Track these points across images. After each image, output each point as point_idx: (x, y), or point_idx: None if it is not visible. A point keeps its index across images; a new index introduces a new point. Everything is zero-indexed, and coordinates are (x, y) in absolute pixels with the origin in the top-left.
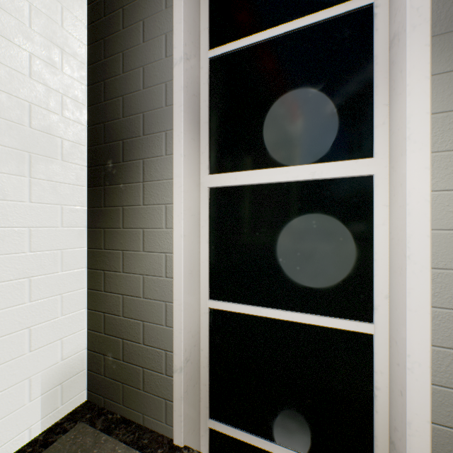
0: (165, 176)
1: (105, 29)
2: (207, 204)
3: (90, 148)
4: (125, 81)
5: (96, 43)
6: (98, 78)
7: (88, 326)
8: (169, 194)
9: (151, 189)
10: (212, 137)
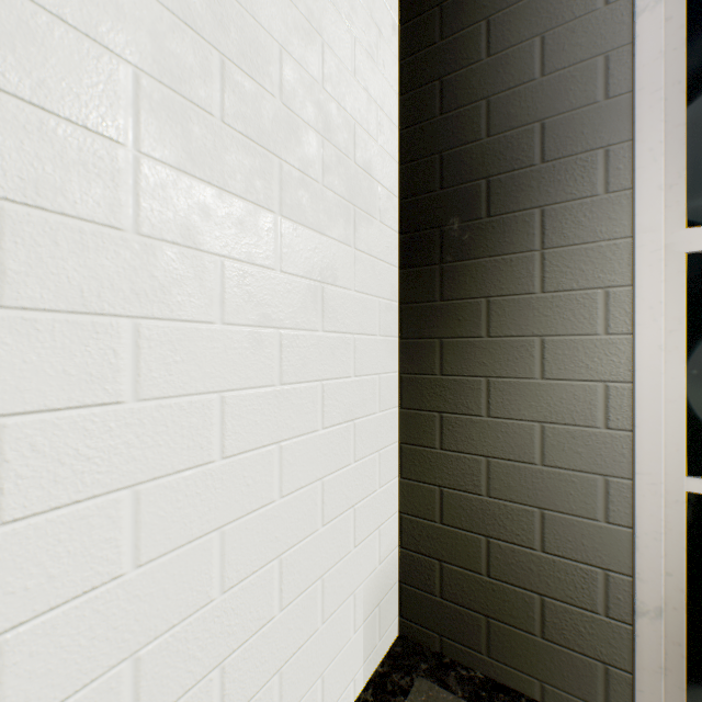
0: (605, 234)
1: None
2: (684, 286)
3: (406, 202)
4: (493, 71)
5: (421, 17)
6: (424, 78)
7: (403, 507)
8: (615, 267)
9: (562, 261)
10: (692, 153)
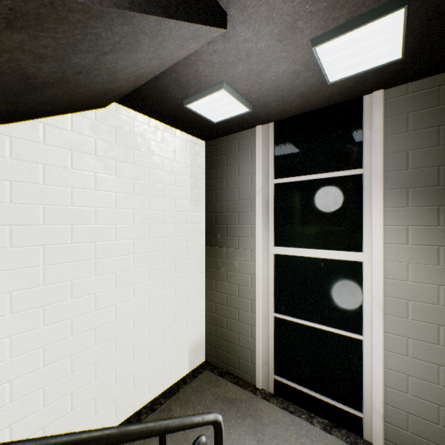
0: None
1: None
2: None
3: None
4: None
5: None
6: None
7: None
8: None
9: None
10: None
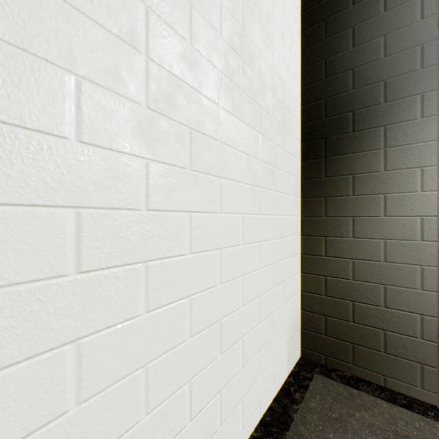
0: (421, 139)
1: (327, 10)
2: None
3: (304, 125)
4: (356, 54)
5: (313, 26)
6: (315, 59)
7: (302, 288)
8: (427, 156)
9: (396, 154)
10: None
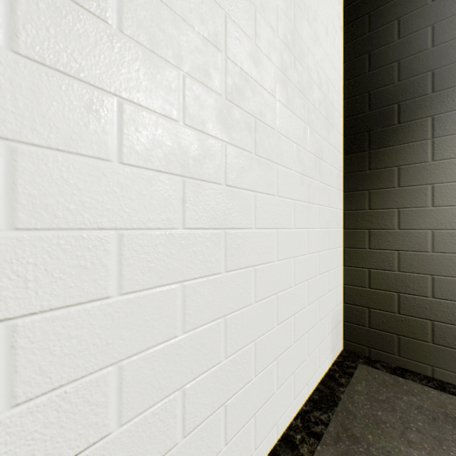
0: None
1: (370, 4)
2: None
3: (347, 119)
4: (402, 46)
5: (356, 21)
6: (358, 53)
7: (345, 282)
8: None
9: (445, 144)
10: None
